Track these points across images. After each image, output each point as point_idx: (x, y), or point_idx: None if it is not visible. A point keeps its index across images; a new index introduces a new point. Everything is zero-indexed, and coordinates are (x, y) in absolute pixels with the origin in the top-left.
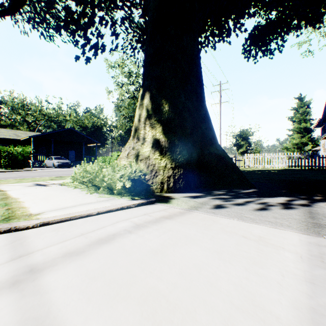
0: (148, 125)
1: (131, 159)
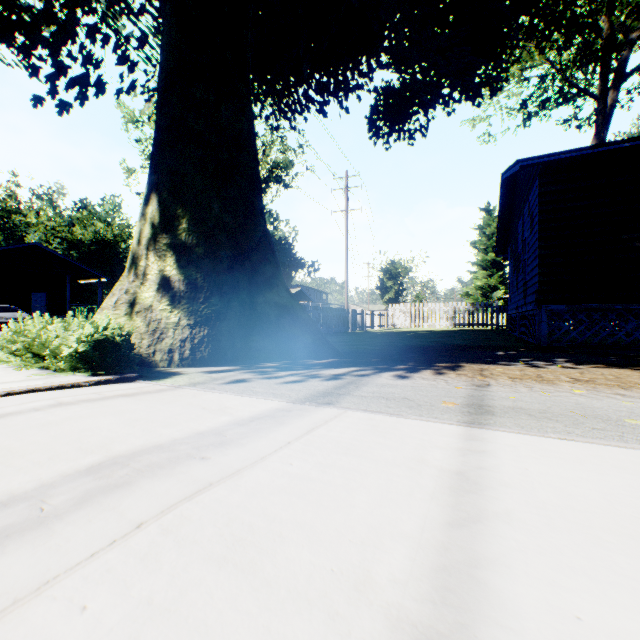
0: (154, 252)
1: (121, 310)
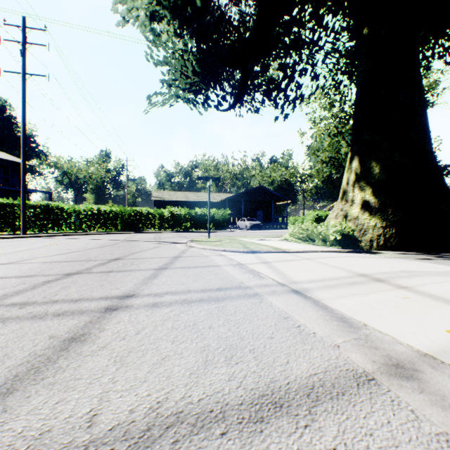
0: (357, 188)
1: (339, 219)
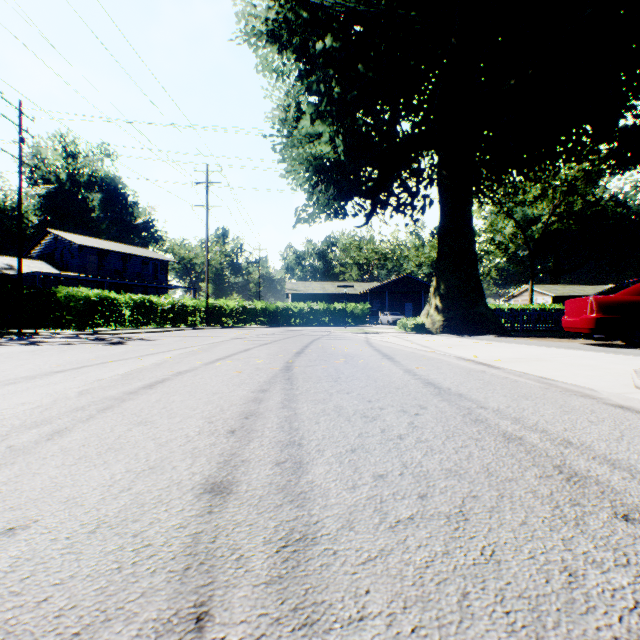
0: (433, 297)
1: (425, 316)
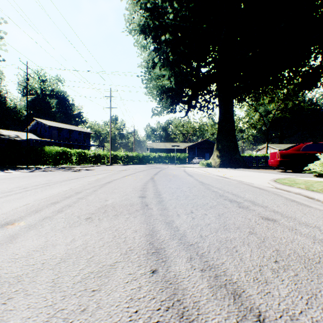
0: (216, 151)
1: (212, 159)
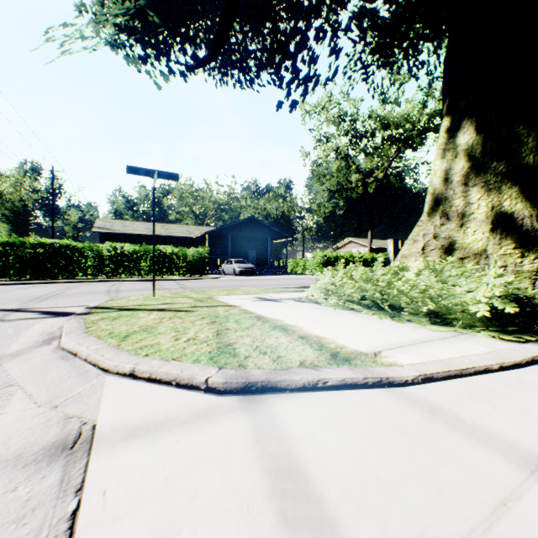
0: (477, 187)
1: (432, 257)
